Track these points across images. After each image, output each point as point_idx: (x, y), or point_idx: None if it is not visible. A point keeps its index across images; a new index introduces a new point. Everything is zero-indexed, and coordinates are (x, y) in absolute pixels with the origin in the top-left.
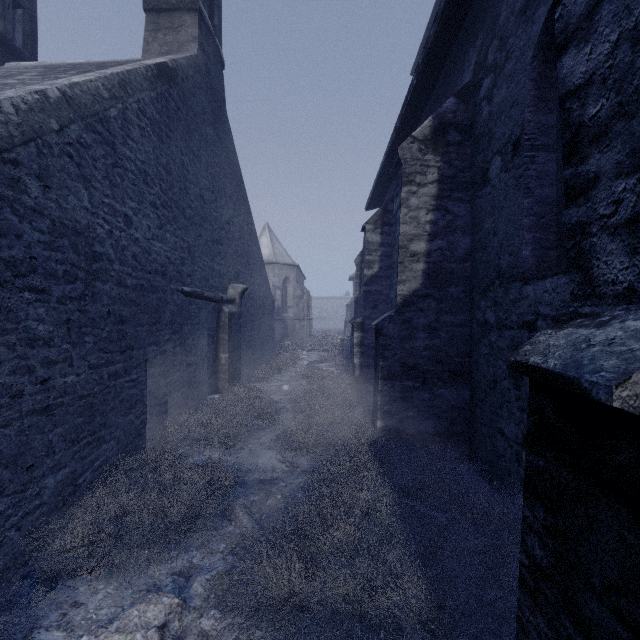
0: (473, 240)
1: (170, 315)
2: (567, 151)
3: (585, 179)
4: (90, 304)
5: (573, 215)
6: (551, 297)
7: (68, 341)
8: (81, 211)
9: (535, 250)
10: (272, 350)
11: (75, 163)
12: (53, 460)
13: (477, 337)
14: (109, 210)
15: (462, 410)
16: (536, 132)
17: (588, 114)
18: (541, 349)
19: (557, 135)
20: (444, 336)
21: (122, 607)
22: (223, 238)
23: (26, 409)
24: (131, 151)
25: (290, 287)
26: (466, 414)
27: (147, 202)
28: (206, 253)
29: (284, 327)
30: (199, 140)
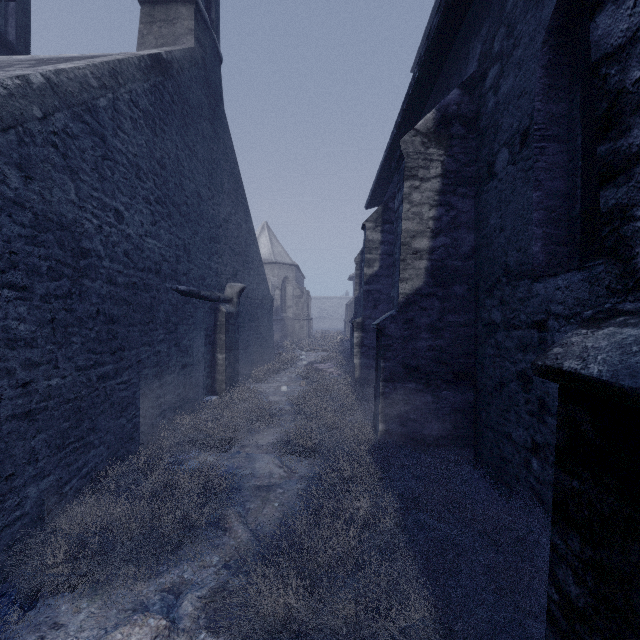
0: (478, 237)
1: (164, 314)
2: (602, 124)
3: (626, 154)
4: (77, 303)
5: (610, 197)
6: (564, 295)
7: (53, 342)
8: (67, 204)
9: (545, 246)
10: (271, 350)
11: (60, 154)
12: (36, 468)
13: (482, 337)
14: (98, 204)
15: (466, 413)
16: (546, 122)
17: (631, 78)
18: (577, 352)
19: (568, 125)
20: (448, 336)
21: (105, 629)
22: (220, 236)
23: (5, 414)
24: (122, 143)
25: (289, 287)
26: (471, 417)
27: (140, 197)
28: (203, 251)
29: (283, 327)
30: (195, 135)
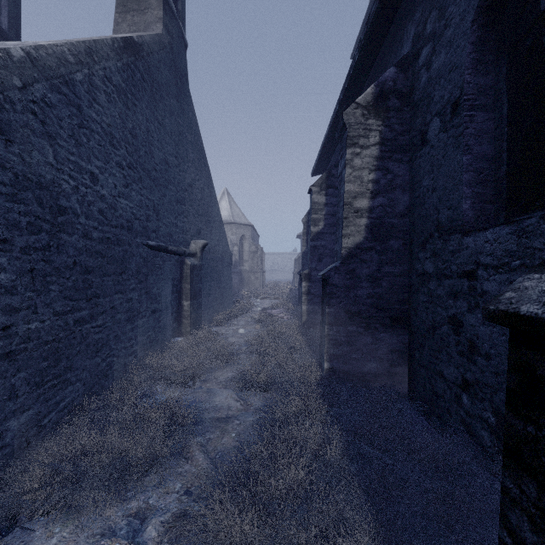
0: (412, 197)
1: (136, 266)
2: None
3: None
4: (55, 255)
5: None
6: (492, 247)
7: (32, 289)
8: (46, 166)
9: (474, 204)
10: (230, 298)
11: (39, 120)
12: (16, 403)
13: (416, 286)
14: (75, 167)
15: (401, 353)
16: (475, 93)
17: None
18: (533, 296)
19: (495, 95)
20: (385, 285)
21: None
22: (186, 199)
23: None
24: (97, 114)
25: (246, 244)
26: (405, 356)
27: (113, 162)
28: (170, 211)
29: (241, 278)
30: (163, 110)
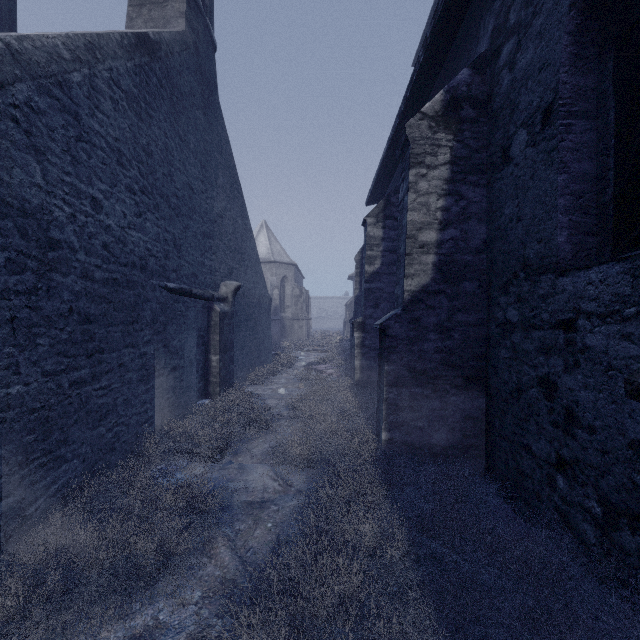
0: (490, 229)
1: (151, 314)
2: None
3: None
4: (44, 300)
5: None
6: (598, 290)
7: (13, 344)
8: (31, 188)
9: (571, 236)
10: (268, 351)
11: (23, 130)
12: None
13: (496, 338)
14: (71, 190)
15: (477, 420)
16: (573, 96)
17: None
18: None
19: (598, 99)
20: (457, 337)
21: None
22: (214, 232)
23: None
24: (101, 125)
25: (288, 286)
26: (482, 425)
27: (122, 185)
28: (195, 247)
29: (282, 327)
30: (187, 124)
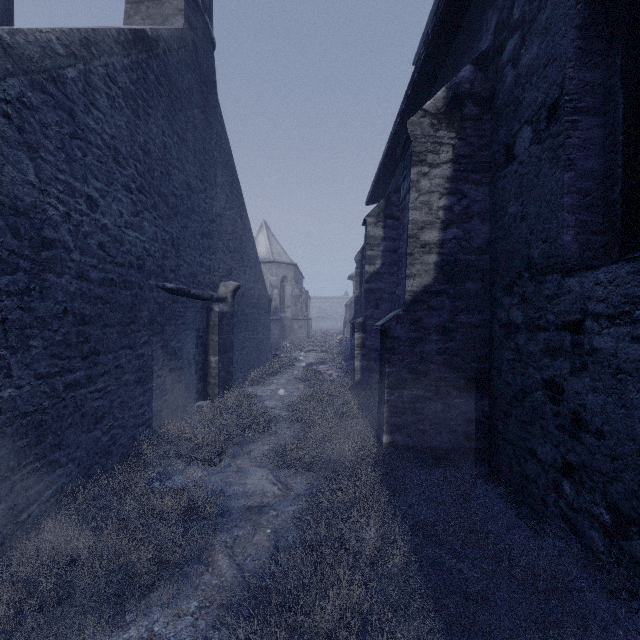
0: (493, 228)
1: (149, 314)
2: None
3: None
4: (38, 300)
5: None
6: (606, 291)
7: (4, 346)
8: (24, 186)
9: (578, 235)
10: (268, 351)
11: (15, 126)
12: None
13: (499, 339)
14: (65, 188)
15: (480, 423)
16: (579, 92)
17: None
18: None
19: (605, 95)
20: (460, 338)
21: None
22: (213, 231)
23: None
24: (96, 122)
25: (288, 286)
26: (485, 428)
27: (118, 184)
28: (193, 247)
29: (282, 327)
30: (185, 122)
